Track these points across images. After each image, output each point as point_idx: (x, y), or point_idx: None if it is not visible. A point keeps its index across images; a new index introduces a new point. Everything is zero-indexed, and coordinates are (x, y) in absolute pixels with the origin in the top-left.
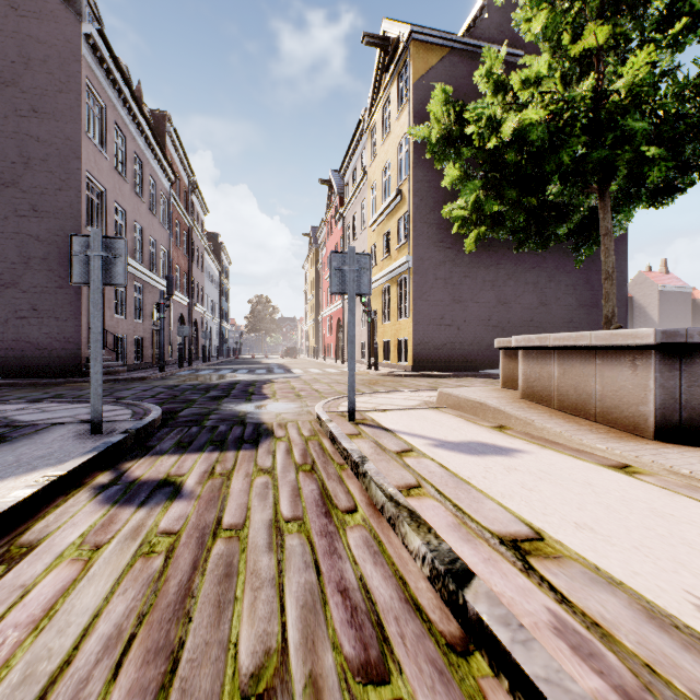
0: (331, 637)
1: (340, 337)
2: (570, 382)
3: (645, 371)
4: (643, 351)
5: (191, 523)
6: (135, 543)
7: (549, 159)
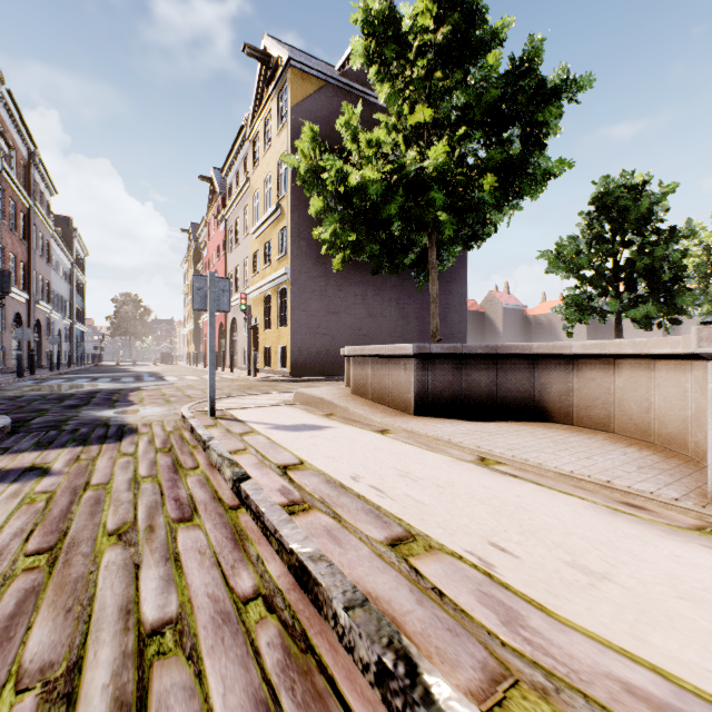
0: (165, 514)
1: (223, 343)
2: (377, 380)
3: (410, 371)
4: (409, 358)
5: (64, 486)
6: (17, 499)
7: (384, 209)
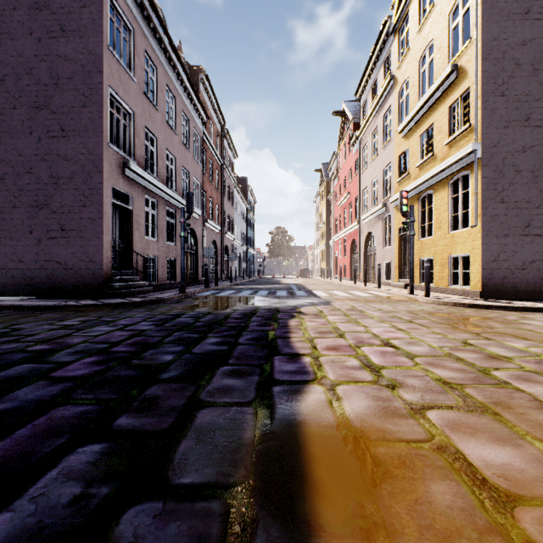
0: None
1: (354, 258)
2: None
3: None
4: None
5: None
6: None
7: None
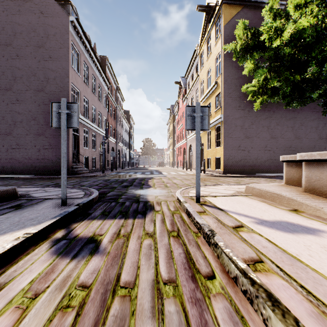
0: None
1: (185, 157)
2: None
3: None
4: None
5: (100, 277)
6: (60, 294)
7: (315, 48)
